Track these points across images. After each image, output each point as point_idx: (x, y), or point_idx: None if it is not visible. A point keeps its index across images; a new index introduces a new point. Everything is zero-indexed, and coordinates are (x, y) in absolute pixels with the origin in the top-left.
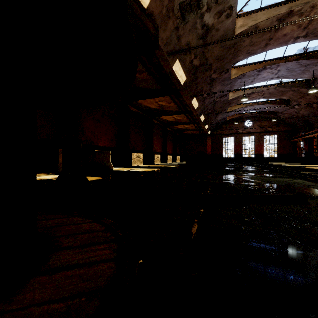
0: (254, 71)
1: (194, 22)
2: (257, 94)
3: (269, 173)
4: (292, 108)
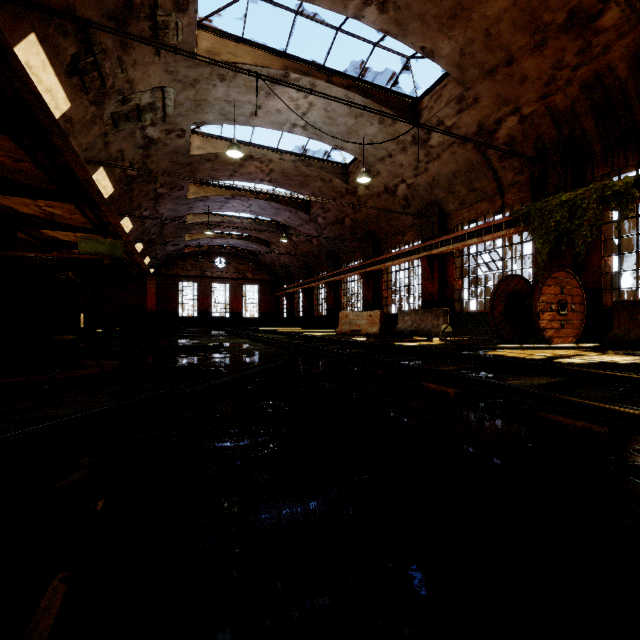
0: (221, 198)
1: (131, 131)
2: (229, 224)
3: (228, 336)
4: (273, 252)
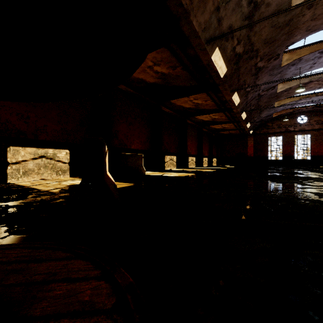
0: (314, 54)
1: None
2: (316, 82)
3: None
4: None
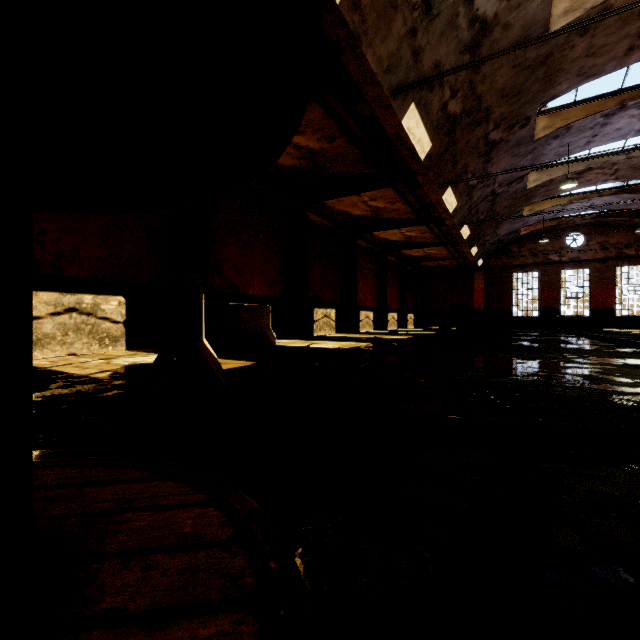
0: (593, 118)
1: (451, 14)
2: (600, 171)
3: None
4: None
